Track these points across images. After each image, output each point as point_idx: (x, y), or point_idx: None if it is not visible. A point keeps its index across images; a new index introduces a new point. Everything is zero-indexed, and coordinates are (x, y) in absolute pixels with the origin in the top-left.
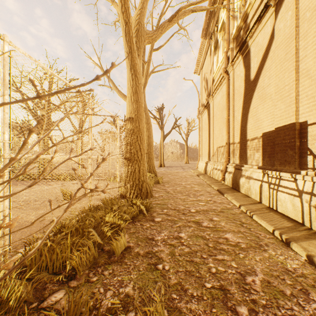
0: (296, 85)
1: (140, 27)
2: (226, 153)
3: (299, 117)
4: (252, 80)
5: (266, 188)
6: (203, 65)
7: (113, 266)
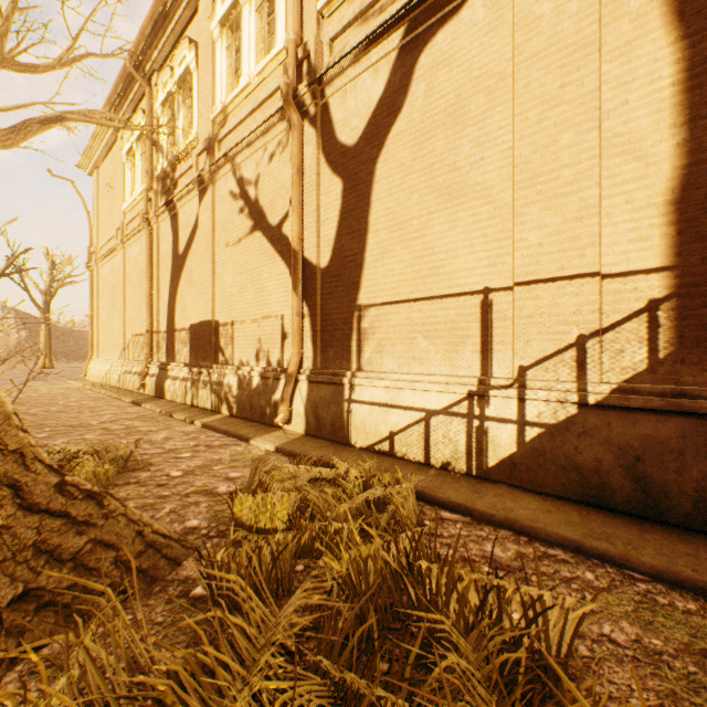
0: (214, 285)
1: None
2: (148, 346)
3: (216, 316)
4: (181, 254)
5: (191, 387)
6: (103, 165)
7: None
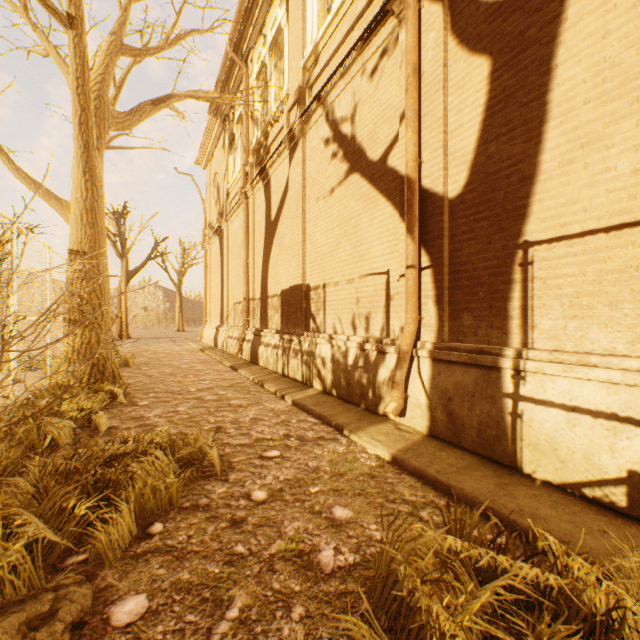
0: (304, 246)
1: (103, 105)
2: (245, 313)
3: (306, 279)
4: (272, 220)
5: (281, 355)
6: (213, 157)
7: (101, 439)
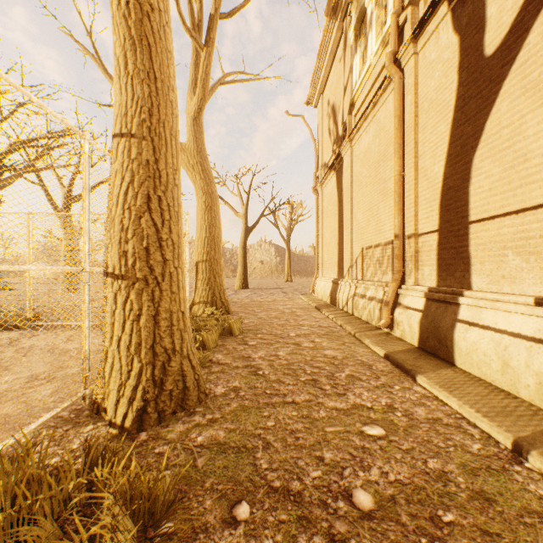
0: None
1: None
2: (396, 259)
3: None
4: (492, 51)
5: None
6: (326, 86)
7: None
